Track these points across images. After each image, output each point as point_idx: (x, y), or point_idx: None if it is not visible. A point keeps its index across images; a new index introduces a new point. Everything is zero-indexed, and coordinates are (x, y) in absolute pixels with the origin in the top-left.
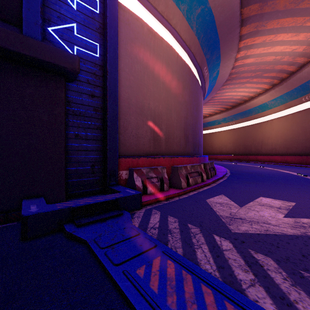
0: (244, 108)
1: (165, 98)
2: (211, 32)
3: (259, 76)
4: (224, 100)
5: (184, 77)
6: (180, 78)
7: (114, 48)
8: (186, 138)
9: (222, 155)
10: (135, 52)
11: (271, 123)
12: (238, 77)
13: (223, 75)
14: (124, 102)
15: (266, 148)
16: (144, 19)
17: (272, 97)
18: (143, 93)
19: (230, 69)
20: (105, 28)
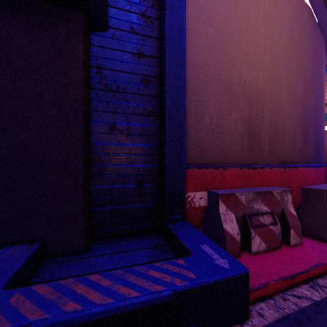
0: None
1: (269, 64)
2: None
3: None
4: None
5: (301, 28)
6: (295, 29)
7: None
8: (305, 134)
9: None
10: None
11: None
12: None
13: None
14: (197, 73)
15: None
16: None
17: None
18: (229, 56)
19: None
20: None
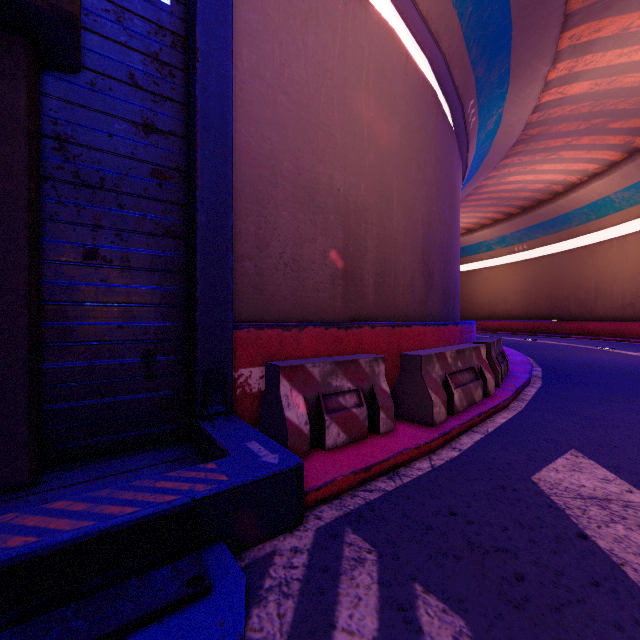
0: (553, 212)
1: (376, 166)
2: (494, 1)
3: (599, 130)
4: (505, 194)
5: (422, 118)
6: (414, 118)
7: None
8: (428, 276)
9: (497, 320)
10: (293, 26)
11: (620, 244)
12: (543, 135)
13: (510, 127)
14: (259, 168)
15: (608, 305)
16: None
17: (626, 182)
18: (314, 146)
19: (529, 111)
20: None
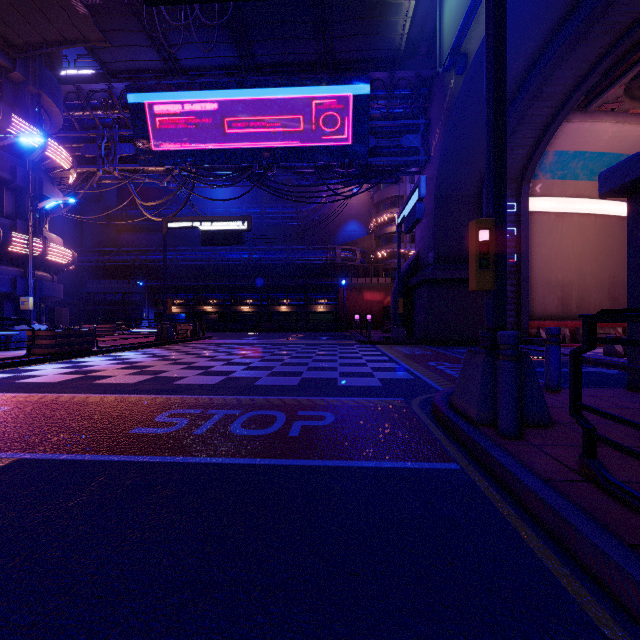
0: None
1: (577, 266)
2: None
3: None
4: None
5: (608, 233)
6: (602, 237)
7: (525, 254)
8: (613, 300)
9: None
10: (542, 240)
11: None
12: None
13: None
14: (532, 281)
15: None
16: (551, 205)
17: None
18: (549, 270)
19: None
20: (519, 243)
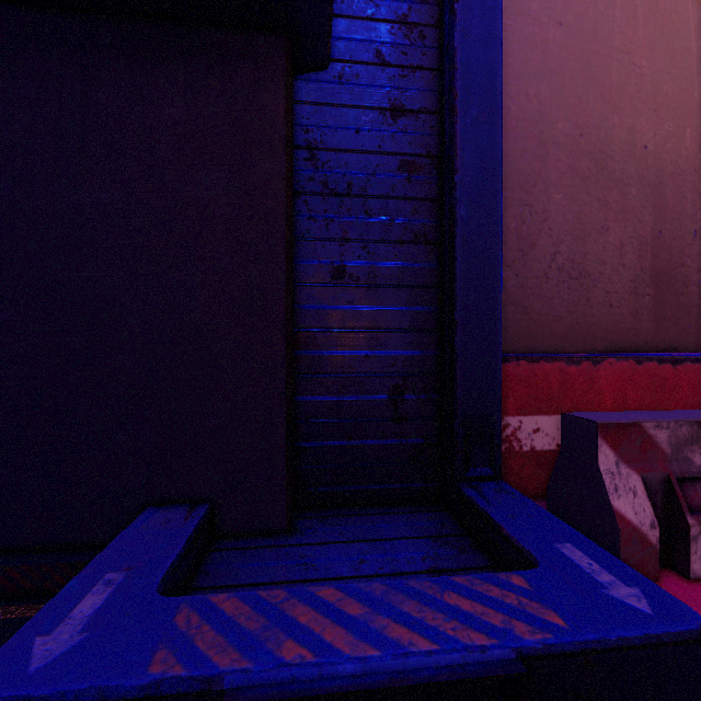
0: None
1: None
2: None
3: None
4: None
5: None
6: None
7: None
8: None
9: None
10: None
11: None
12: None
13: None
14: (520, 140)
15: None
16: None
17: None
18: (603, 89)
19: None
20: None
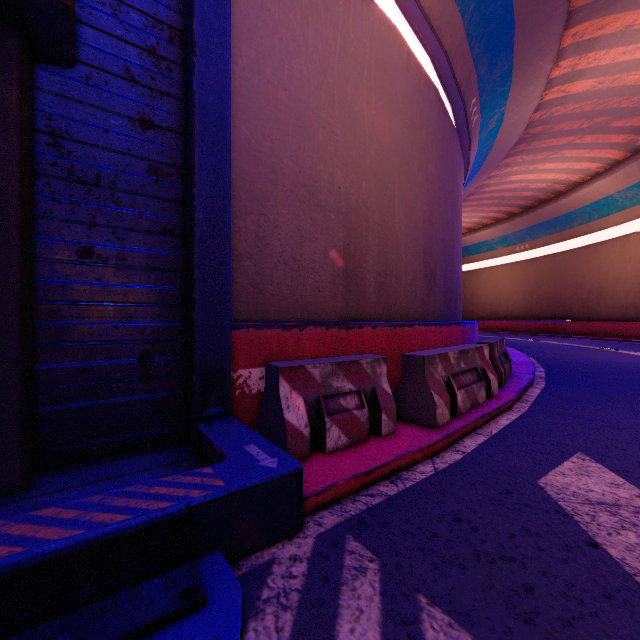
0: (555, 212)
1: (377, 164)
2: None
3: (601, 129)
4: (507, 194)
5: (424, 116)
6: (416, 116)
7: None
8: (430, 275)
9: (498, 320)
10: (293, 21)
11: (623, 244)
12: (545, 134)
13: (513, 126)
14: (258, 165)
15: (611, 305)
16: None
17: (629, 181)
18: (314, 144)
19: (531, 110)
20: None
